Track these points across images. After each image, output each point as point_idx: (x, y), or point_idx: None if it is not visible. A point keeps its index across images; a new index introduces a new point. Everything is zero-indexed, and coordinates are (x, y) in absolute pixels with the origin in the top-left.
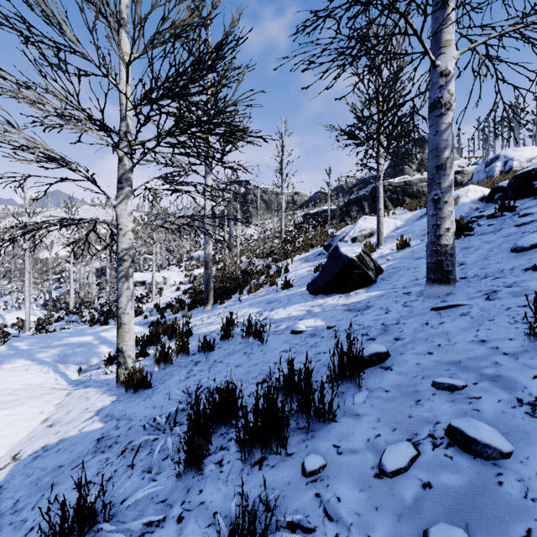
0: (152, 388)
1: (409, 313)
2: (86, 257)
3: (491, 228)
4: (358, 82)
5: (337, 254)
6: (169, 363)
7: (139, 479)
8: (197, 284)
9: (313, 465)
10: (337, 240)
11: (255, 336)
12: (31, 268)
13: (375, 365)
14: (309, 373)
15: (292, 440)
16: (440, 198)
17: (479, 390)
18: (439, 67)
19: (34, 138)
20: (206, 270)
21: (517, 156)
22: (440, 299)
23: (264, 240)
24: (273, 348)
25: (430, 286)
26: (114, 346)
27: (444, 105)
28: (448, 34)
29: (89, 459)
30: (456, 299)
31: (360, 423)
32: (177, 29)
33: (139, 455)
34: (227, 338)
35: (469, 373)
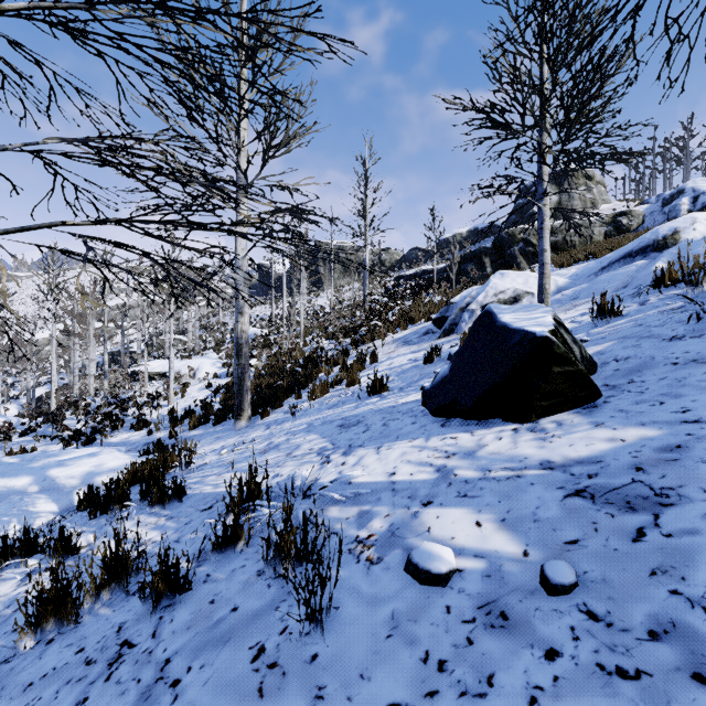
0: None
1: None
2: (79, 337)
3: None
4: None
5: (495, 329)
6: (69, 621)
7: None
8: None
9: None
10: (457, 309)
11: (300, 561)
12: None
13: None
14: None
15: None
16: None
17: None
18: None
19: None
20: (238, 359)
21: None
22: None
23: (340, 313)
24: (350, 661)
25: None
26: (63, 499)
27: None
28: None
29: None
30: None
31: None
32: None
33: None
34: (233, 545)
35: None
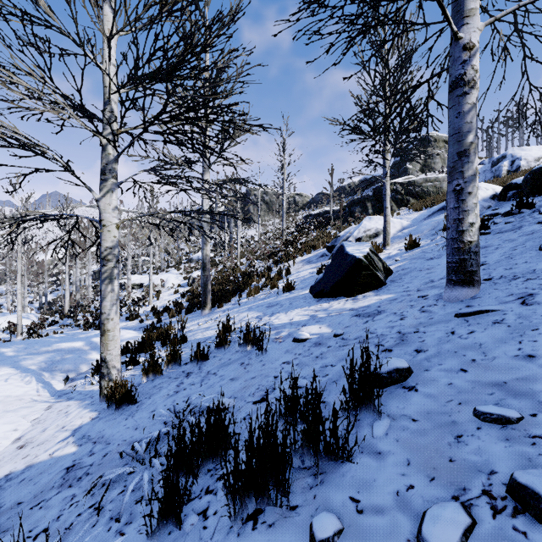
0: (137, 403)
1: (428, 319)
2: (82, 259)
3: (509, 226)
4: (369, 58)
5: (343, 254)
6: (158, 374)
7: (104, 530)
8: (196, 286)
9: (325, 530)
10: (341, 241)
11: (253, 344)
12: (25, 270)
13: (395, 384)
14: (317, 399)
15: (296, 486)
16: (463, 188)
17: (541, 425)
18: (461, 40)
19: (2, 121)
20: (204, 272)
21: (524, 155)
22: (464, 303)
23: (265, 242)
24: (273, 359)
25: (451, 289)
26: None
27: (467, 82)
28: (472, 2)
29: (53, 495)
30: (484, 304)
31: (384, 465)
32: (168, 6)
33: (110, 494)
34: (223, 346)
35: (522, 400)
